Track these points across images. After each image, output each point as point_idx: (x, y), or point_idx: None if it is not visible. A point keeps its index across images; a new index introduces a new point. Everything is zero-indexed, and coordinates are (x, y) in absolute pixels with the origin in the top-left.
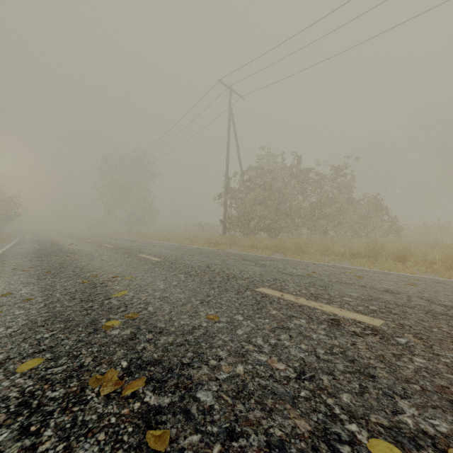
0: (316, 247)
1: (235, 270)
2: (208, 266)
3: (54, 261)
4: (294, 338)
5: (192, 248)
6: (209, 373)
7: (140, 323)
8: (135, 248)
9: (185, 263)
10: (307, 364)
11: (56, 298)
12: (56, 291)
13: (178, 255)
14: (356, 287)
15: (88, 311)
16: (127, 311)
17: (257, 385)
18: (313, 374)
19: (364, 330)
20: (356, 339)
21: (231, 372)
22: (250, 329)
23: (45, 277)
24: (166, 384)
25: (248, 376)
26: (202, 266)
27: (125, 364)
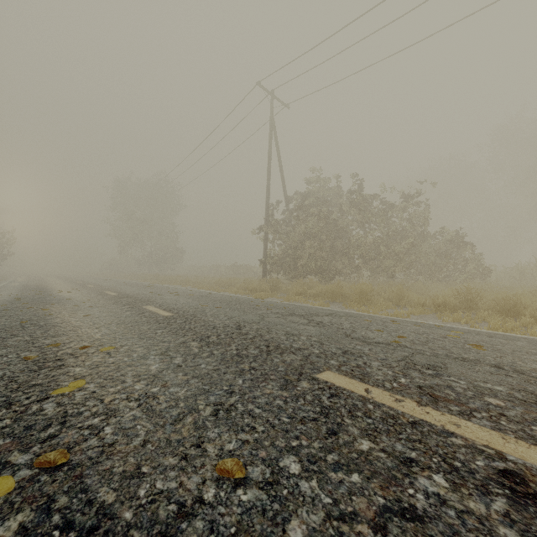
0: (385, 295)
1: (279, 333)
2: (238, 326)
3: (18, 317)
4: None
5: (222, 297)
6: None
7: (62, 484)
8: (144, 297)
9: (205, 321)
10: None
11: None
12: None
13: (199, 306)
14: (487, 368)
15: None
16: (58, 437)
17: None
18: None
19: None
20: None
21: None
22: (322, 518)
23: None
24: None
25: None
26: (229, 326)
27: None
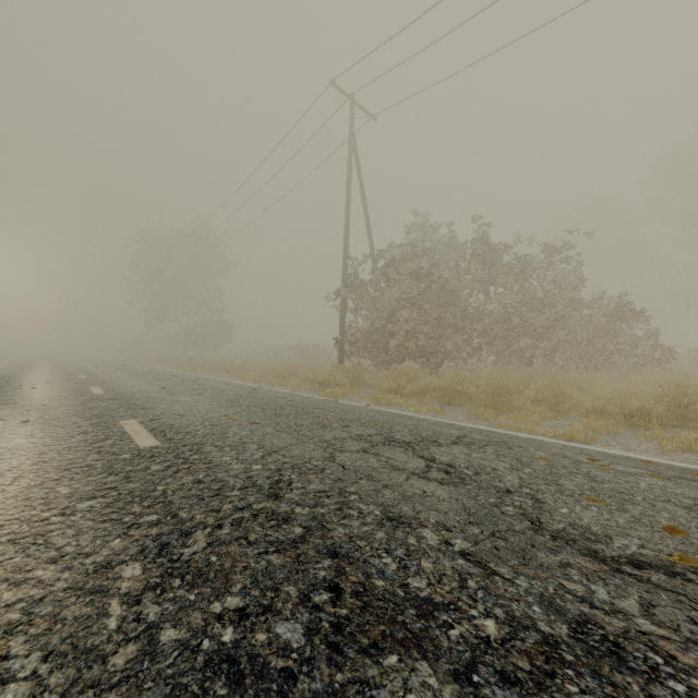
0: (530, 392)
1: (367, 517)
2: (277, 483)
3: None
4: None
5: (271, 397)
6: None
7: None
8: (142, 398)
9: (210, 465)
10: None
11: None
12: None
13: (222, 421)
14: None
15: None
16: None
17: None
18: None
19: None
20: None
21: None
22: None
23: None
24: None
25: None
26: (255, 483)
27: None
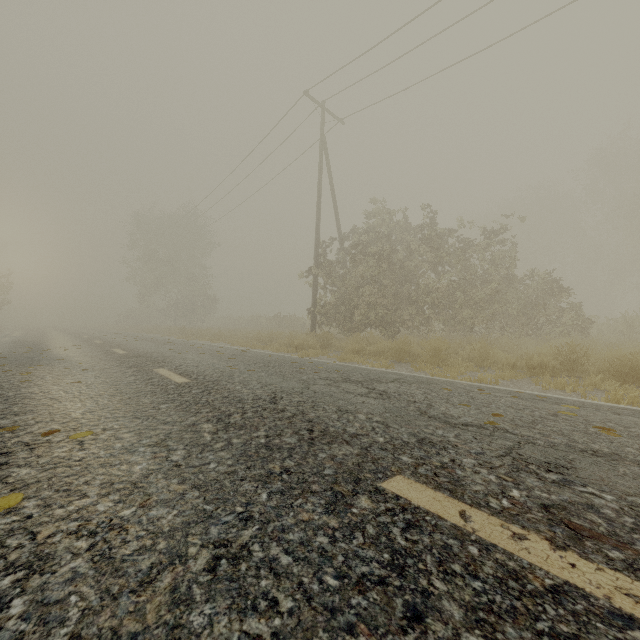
0: (464, 353)
1: (328, 410)
2: (274, 398)
3: None
4: None
5: (258, 356)
6: None
7: None
8: (159, 356)
9: (229, 390)
10: None
11: None
12: None
13: (227, 369)
14: (635, 469)
15: None
16: None
17: None
18: None
19: None
20: None
21: None
22: None
23: None
24: None
25: None
26: (261, 398)
27: None
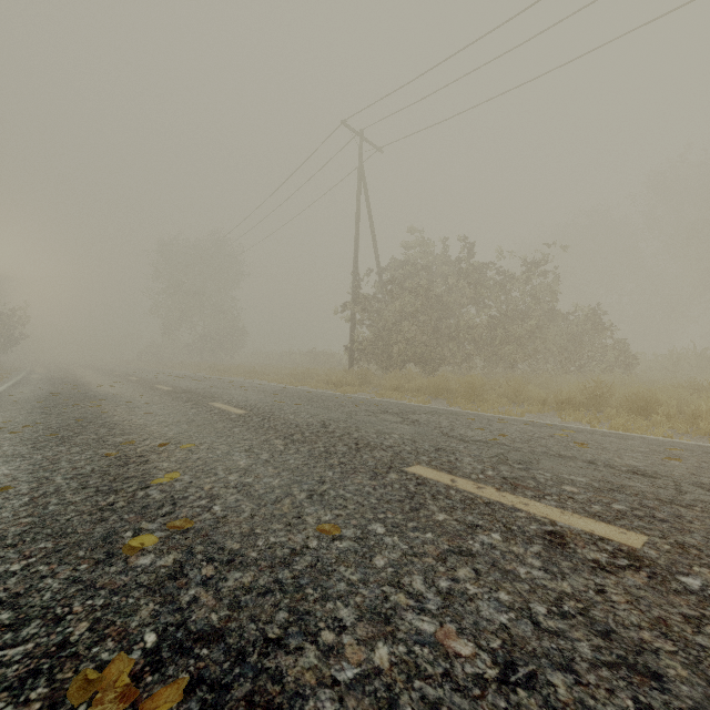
0: (500, 389)
1: (369, 432)
2: (324, 424)
3: (68, 415)
4: (484, 577)
5: (299, 392)
6: (319, 665)
7: (195, 539)
8: (206, 392)
9: (285, 419)
10: (517, 643)
11: (53, 485)
12: (58, 473)
13: (275, 403)
14: (579, 463)
15: (104, 512)
16: (175, 513)
17: (418, 700)
18: (533, 668)
19: (613, 557)
20: (603, 579)
21: (364, 664)
22: (400, 555)
23: (46, 443)
24: (229, 696)
25: (399, 674)
26: (313, 424)
27: (152, 641)
